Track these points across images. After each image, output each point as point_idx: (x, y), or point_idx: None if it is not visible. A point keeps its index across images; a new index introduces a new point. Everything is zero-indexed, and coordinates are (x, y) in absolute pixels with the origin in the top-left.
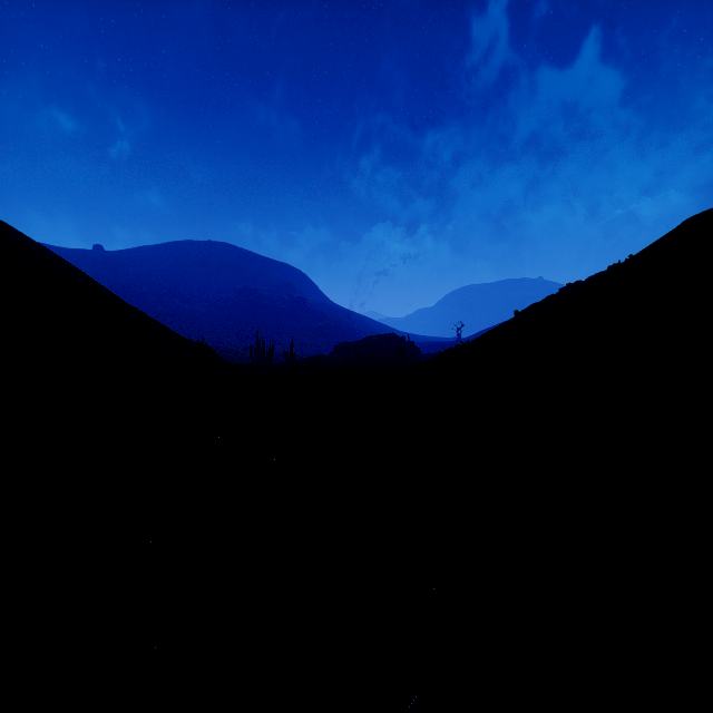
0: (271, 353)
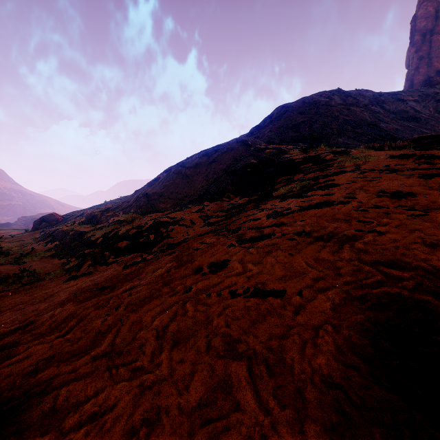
0: None
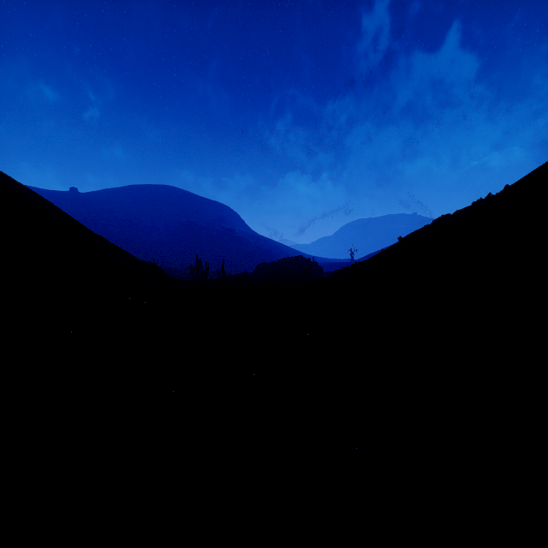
0: (207, 271)
